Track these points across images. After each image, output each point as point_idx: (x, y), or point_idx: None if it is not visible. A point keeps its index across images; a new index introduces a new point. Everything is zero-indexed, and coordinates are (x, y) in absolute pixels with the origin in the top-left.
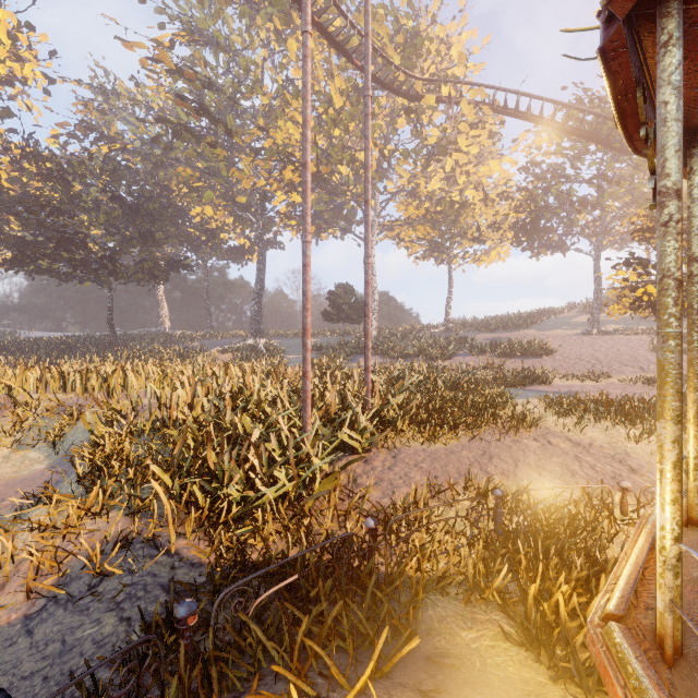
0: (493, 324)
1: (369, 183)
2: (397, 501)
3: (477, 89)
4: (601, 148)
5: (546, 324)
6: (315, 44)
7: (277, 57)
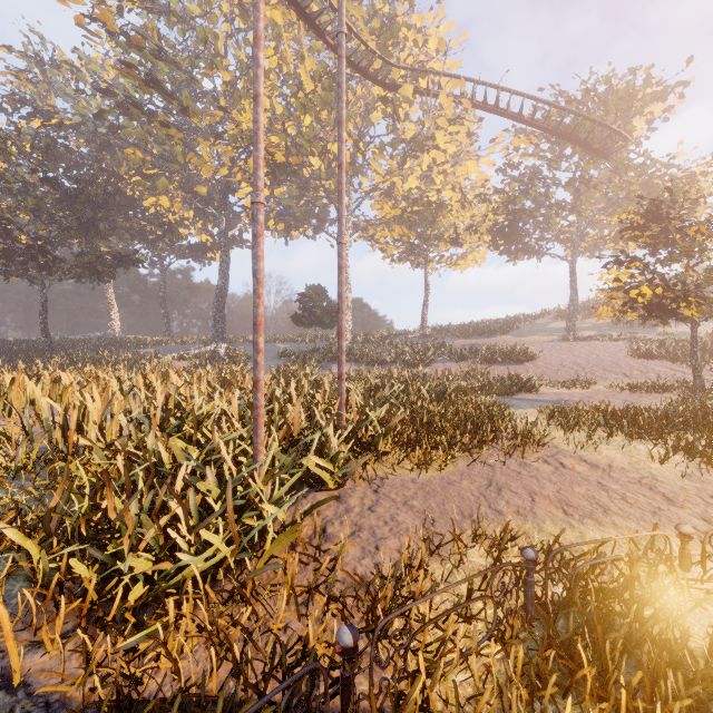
0: (470, 330)
1: (343, 143)
2: (383, 561)
3: (456, 81)
4: (578, 151)
5: (522, 330)
6: (284, 25)
7: (242, 35)
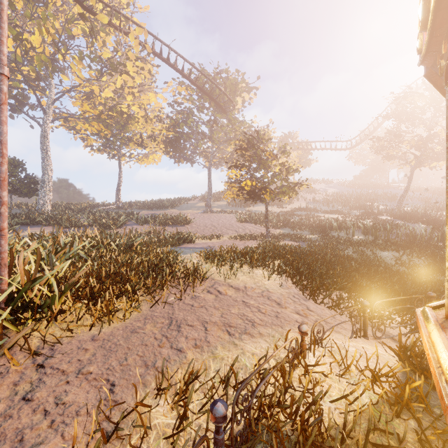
0: (151, 205)
1: None
2: None
3: (142, 29)
4: (212, 106)
5: (183, 206)
6: None
7: None
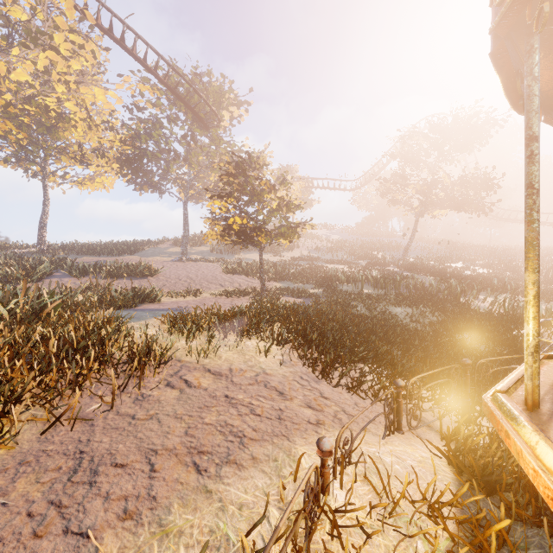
0: (98, 248)
1: None
2: None
3: None
4: (190, 117)
5: (148, 252)
6: None
7: None
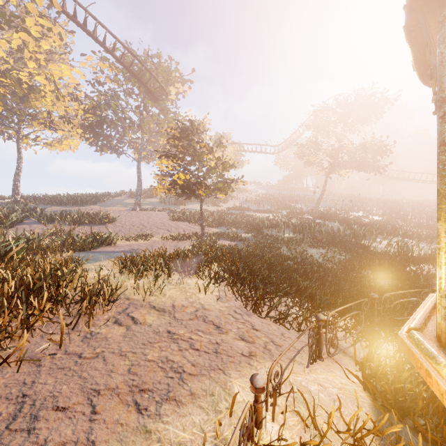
0: (64, 199)
1: None
2: None
3: None
4: (142, 91)
5: (107, 203)
6: None
7: None
